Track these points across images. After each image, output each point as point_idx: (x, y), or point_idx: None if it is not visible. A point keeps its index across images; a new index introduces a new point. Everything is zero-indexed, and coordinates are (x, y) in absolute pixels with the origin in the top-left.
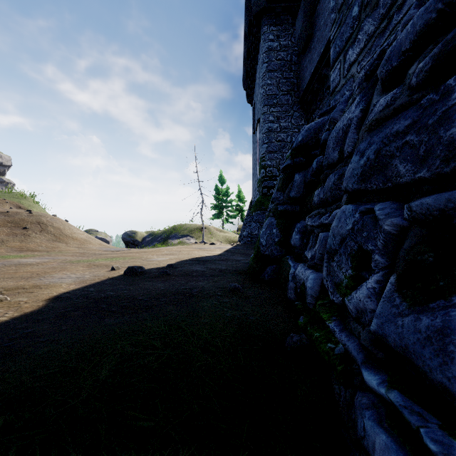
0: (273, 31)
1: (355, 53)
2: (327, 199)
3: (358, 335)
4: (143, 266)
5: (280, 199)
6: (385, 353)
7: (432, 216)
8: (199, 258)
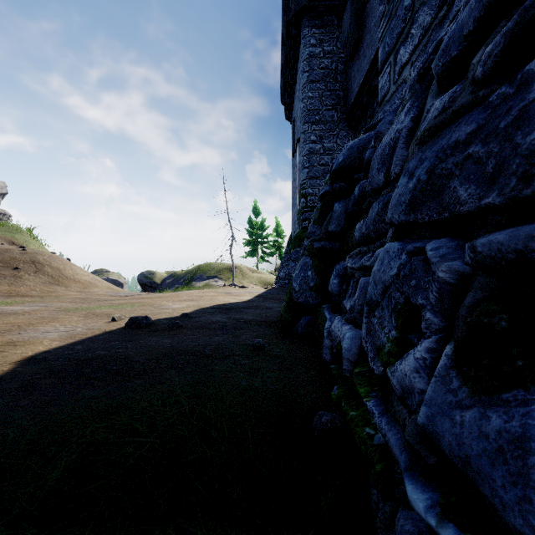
0: (315, 35)
1: (407, 51)
2: (370, 235)
3: (403, 424)
4: (152, 315)
5: (316, 234)
6: (437, 457)
7: (506, 261)
8: (222, 306)
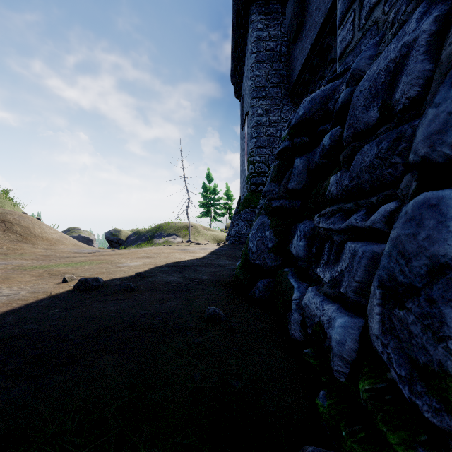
0: (262, 20)
1: None
2: (360, 187)
3: None
4: (107, 274)
5: (274, 193)
6: None
7: None
8: (177, 263)
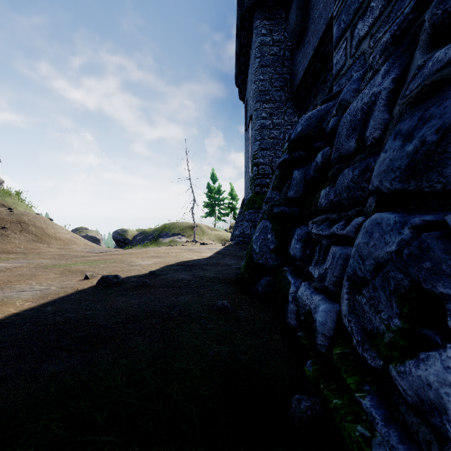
0: (265, 25)
1: (366, 25)
2: (341, 202)
3: (428, 450)
4: (123, 272)
5: (276, 200)
6: None
7: None
8: (186, 263)
